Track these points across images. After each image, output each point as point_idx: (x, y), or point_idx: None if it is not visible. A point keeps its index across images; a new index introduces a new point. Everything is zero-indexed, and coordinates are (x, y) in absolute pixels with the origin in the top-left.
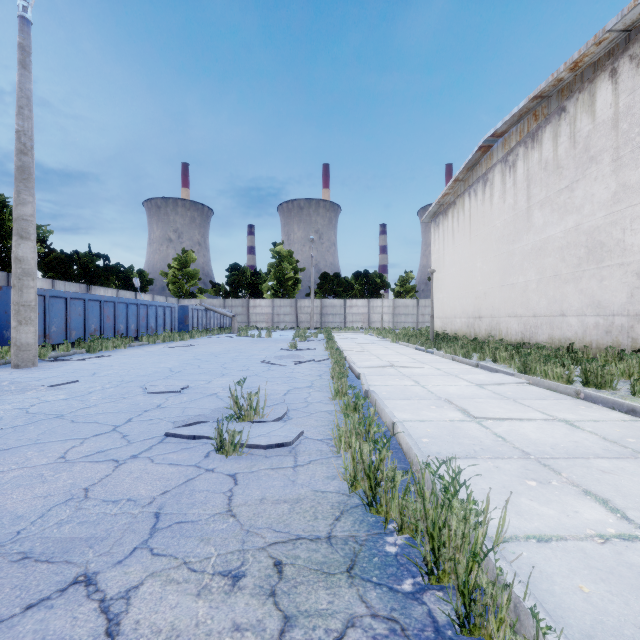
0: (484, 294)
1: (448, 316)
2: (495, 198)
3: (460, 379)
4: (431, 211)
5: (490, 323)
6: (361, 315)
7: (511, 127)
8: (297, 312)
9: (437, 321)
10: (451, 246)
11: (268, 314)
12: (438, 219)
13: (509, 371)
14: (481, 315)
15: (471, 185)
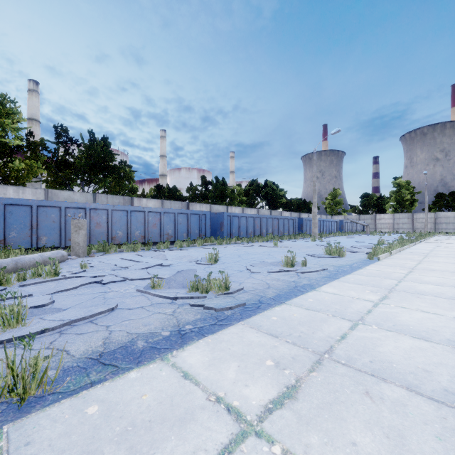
0: None
1: None
2: None
3: None
4: None
5: None
6: None
7: None
8: (413, 222)
9: None
10: None
11: (389, 223)
12: None
13: None
14: None
15: None
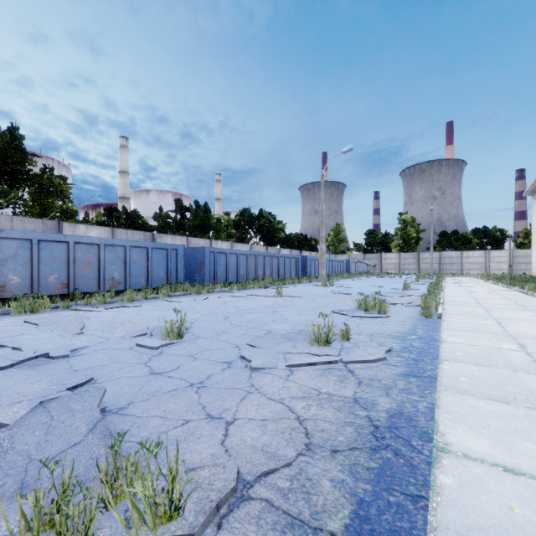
0: None
1: None
2: None
3: (487, 289)
4: (529, 190)
5: None
6: (477, 264)
7: None
8: (419, 262)
9: (535, 268)
10: None
11: (395, 264)
12: (535, 195)
13: (512, 287)
14: None
15: None
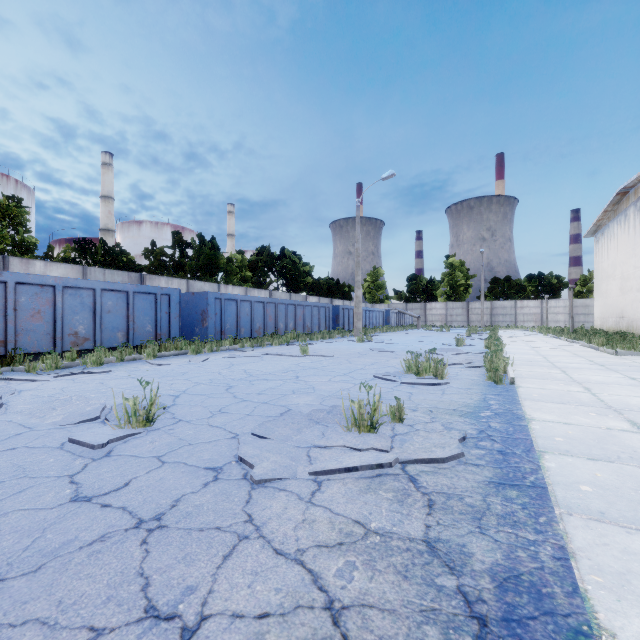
0: (624, 300)
1: (604, 316)
2: (630, 230)
3: (550, 344)
4: (590, 230)
5: (628, 321)
6: (533, 315)
7: (637, 184)
8: (468, 313)
9: (597, 320)
10: (606, 260)
11: (442, 315)
12: (598, 236)
13: (578, 342)
14: (623, 315)
15: (617, 216)
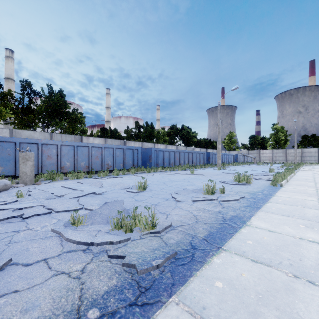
0: None
1: None
2: None
3: None
4: None
5: None
6: None
7: None
8: (286, 155)
9: None
10: None
11: (270, 156)
12: None
13: None
14: None
15: None
